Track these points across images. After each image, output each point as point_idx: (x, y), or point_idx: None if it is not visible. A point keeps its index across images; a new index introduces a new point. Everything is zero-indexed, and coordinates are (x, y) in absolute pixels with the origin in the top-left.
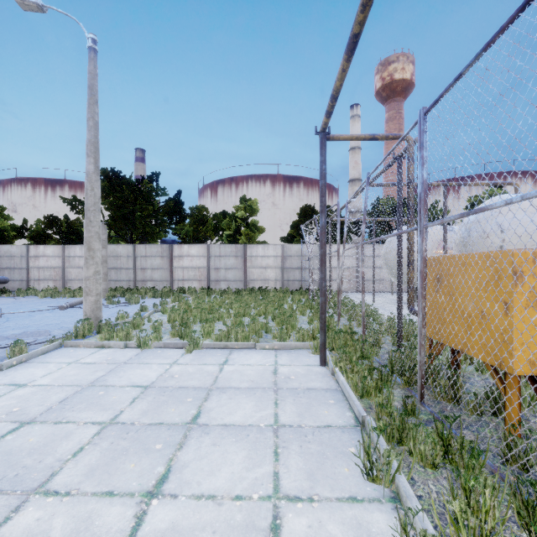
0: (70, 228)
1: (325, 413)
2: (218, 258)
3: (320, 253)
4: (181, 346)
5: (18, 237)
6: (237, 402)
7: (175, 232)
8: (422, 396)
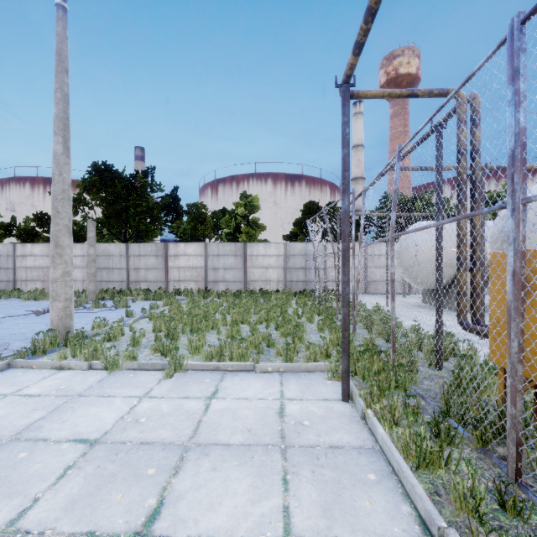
0: None
1: (367, 506)
2: (216, 257)
3: (343, 248)
4: (160, 368)
5: (7, 236)
6: (223, 477)
7: (172, 230)
8: (518, 472)
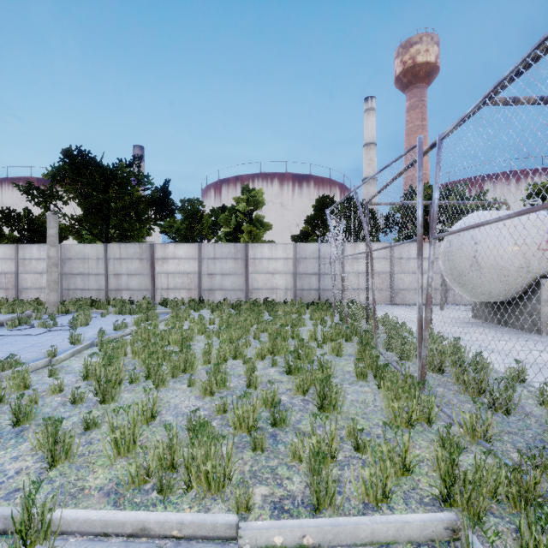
0: (33, 225)
1: None
2: (212, 260)
3: None
4: None
5: None
6: None
7: (164, 229)
8: None
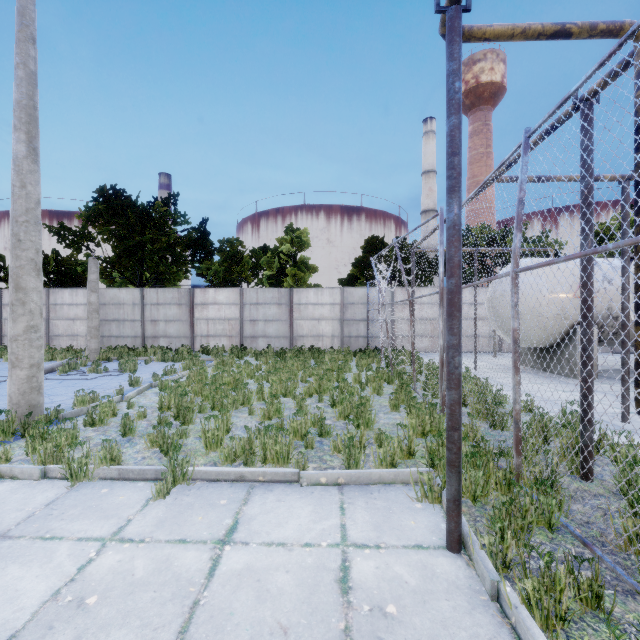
0: (61, 267)
1: None
2: (255, 306)
3: (449, 288)
4: (153, 477)
5: None
6: None
7: (201, 272)
8: None
